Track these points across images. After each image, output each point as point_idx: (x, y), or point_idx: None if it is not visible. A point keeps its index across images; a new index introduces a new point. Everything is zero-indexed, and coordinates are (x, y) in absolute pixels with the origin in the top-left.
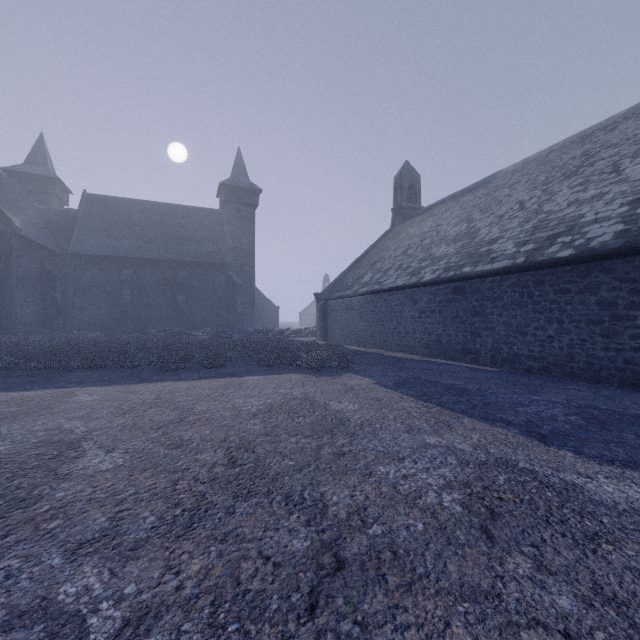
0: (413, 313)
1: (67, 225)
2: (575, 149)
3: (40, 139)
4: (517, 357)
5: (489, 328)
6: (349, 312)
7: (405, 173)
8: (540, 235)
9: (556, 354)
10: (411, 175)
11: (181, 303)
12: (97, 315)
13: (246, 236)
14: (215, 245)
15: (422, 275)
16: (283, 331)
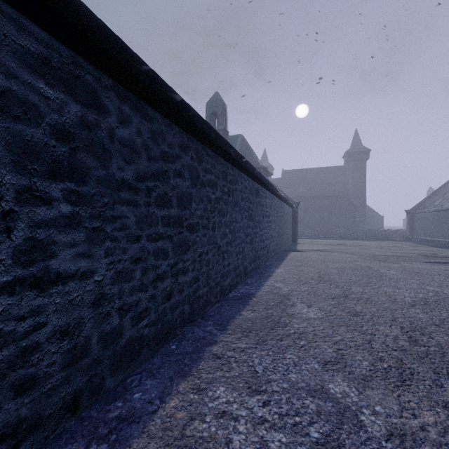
0: None
1: (277, 185)
2: None
3: (264, 150)
4: None
5: None
6: (425, 220)
7: None
8: None
9: None
10: None
11: (325, 216)
12: None
13: (360, 177)
14: (342, 185)
15: None
16: (385, 230)
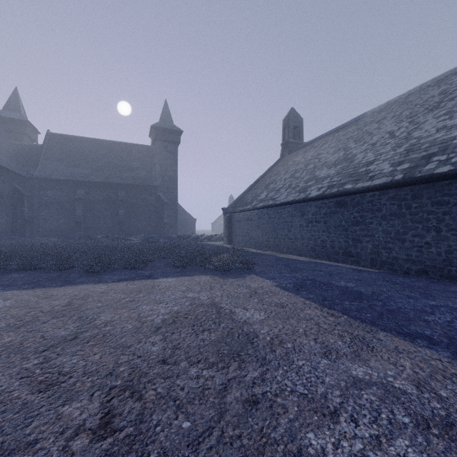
0: (301, 223)
1: (34, 156)
2: (432, 90)
3: (15, 92)
4: (395, 260)
5: (369, 235)
6: (249, 222)
7: (291, 116)
8: (414, 156)
9: (434, 258)
10: (296, 118)
11: (121, 215)
12: (57, 225)
13: (171, 165)
14: (147, 172)
15: (309, 192)
16: (198, 237)
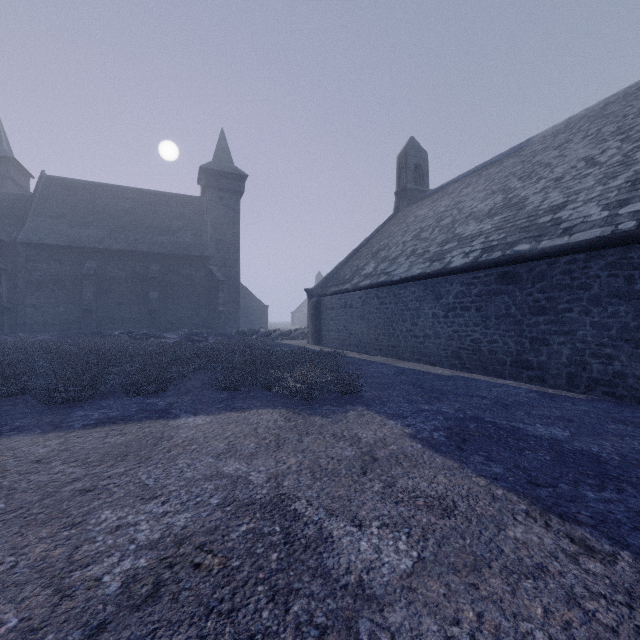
0: (435, 311)
1: (20, 210)
2: None
3: None
4: (620, 378)
5: (564, 332)
6: (347, 310)
7: (411, 150)
8: None
9: None
10: (417, 152)
11: (153, 301)
12: (54, 314)
13: (230, 226)
14: (194, 236)
15: (448, 260)
16: (270, 333)
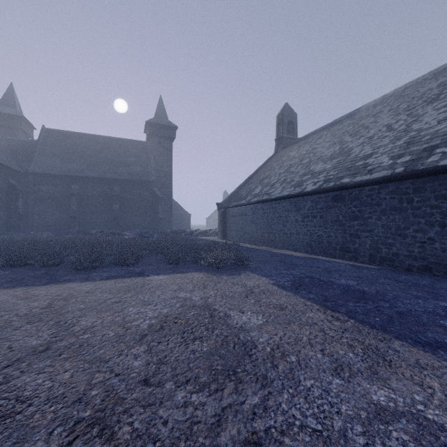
0: (297, 218)
1: (29, 151)
2: (430, 83)
3: (10, 87)
4: (396, 256)
5: (368, 230)
6: (243, 217)
7: (285, 112)
8: (415, 148)
9: (438, 255)
10: (290, 113)
11: (116, 211)
12: (51, 220)
13: (166, 161)
14: (142, 167)
15: (304, 186)
16: (193, 232)
